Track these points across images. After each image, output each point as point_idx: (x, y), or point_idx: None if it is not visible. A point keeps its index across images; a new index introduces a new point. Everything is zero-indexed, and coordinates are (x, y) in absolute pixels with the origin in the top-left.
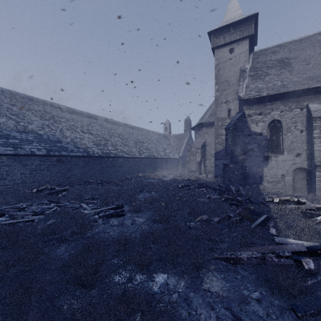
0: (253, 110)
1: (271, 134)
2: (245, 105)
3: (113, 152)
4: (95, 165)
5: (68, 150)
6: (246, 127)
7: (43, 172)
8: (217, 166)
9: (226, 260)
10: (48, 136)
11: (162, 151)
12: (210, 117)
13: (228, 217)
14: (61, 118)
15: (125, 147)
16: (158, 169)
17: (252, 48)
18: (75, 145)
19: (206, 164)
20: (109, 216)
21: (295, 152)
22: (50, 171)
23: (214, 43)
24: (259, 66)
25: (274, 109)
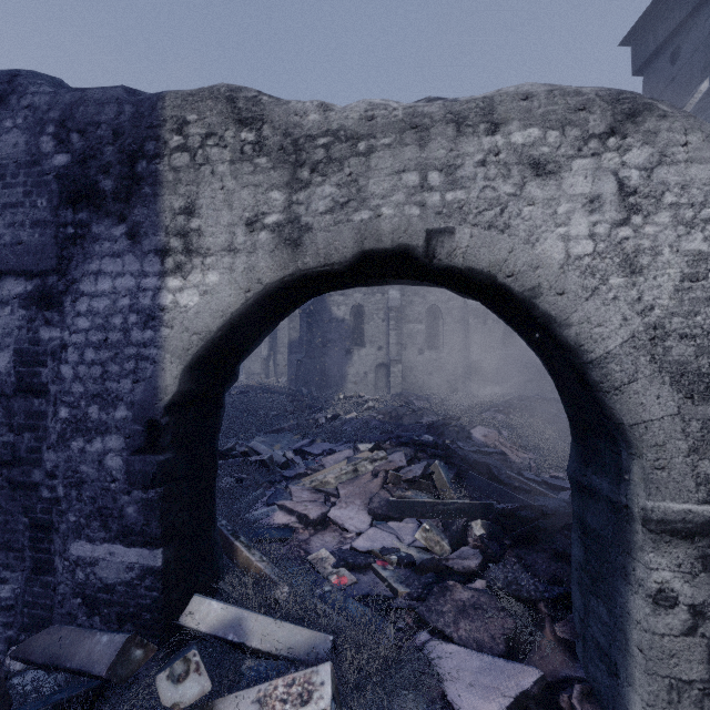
0: None
1: (355, 321)
2: None
3: None
4: None
5: None
6: (326, 310)
7: None
8: (292, 363)
9: (274, 432)
10: None
11: None
12: None
13: (285, 410)
14: None
15: None
16: None
17: None
18: None
19: (278, 361)
20: None
21: (378, 345)
22: None
23: None
24: None
25: (357, 291)
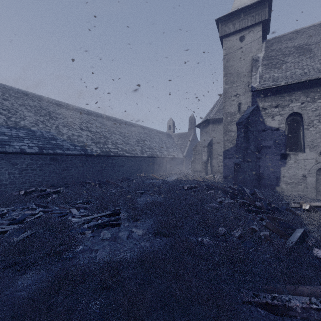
0: (268, 102)
1: (290, 129)
2: (258, 97)
3: (113, 151)
4: (93, 165)
5: (64, 148)
6: (260, 121)
7: (35, 172)
8: (226, 165)
9: (266, 307)
10: (42, 132)
11: (166, 150)
12: (217, 113)
13: (253, 231)
14: (58, 114)
15: (126, 146)
16: (162, 169)
17: (264, 36)
18: (72, 142)
19: (213, 163)
20: (101, 226)
21: (319, 149)
22: (43, 171)
23: (222, 31)
24: (274, 54)
25: (293, 100)
